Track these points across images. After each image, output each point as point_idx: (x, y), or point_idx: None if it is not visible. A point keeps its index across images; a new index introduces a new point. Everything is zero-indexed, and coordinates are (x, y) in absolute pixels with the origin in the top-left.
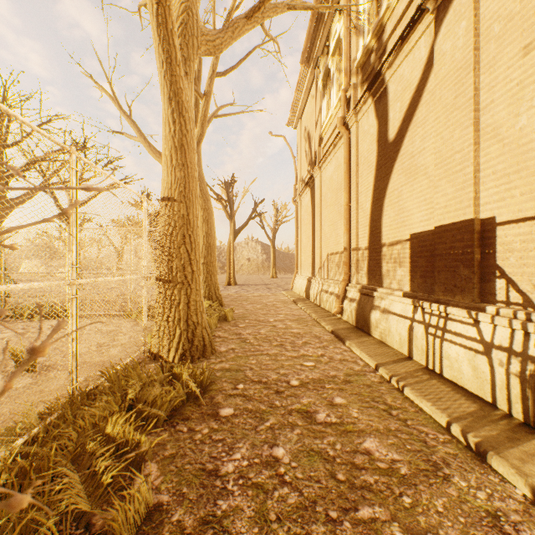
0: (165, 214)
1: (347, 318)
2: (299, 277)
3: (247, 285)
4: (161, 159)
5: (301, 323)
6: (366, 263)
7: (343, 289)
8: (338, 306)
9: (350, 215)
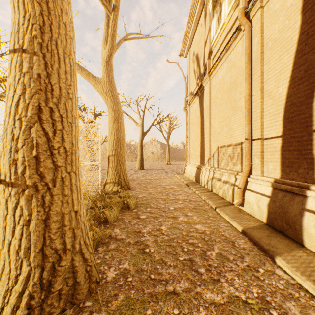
0: (10, 74)
1: (251, 212)
2: (189, 165)
3: (150, 169)
4: (81, 71)
5: (201, 214)
6: (278, 154)
7: (244, 180)
8: (240, 197)
9: (251, 106)
